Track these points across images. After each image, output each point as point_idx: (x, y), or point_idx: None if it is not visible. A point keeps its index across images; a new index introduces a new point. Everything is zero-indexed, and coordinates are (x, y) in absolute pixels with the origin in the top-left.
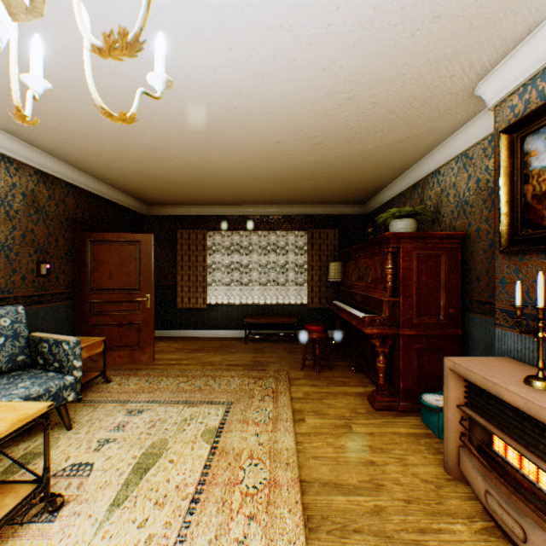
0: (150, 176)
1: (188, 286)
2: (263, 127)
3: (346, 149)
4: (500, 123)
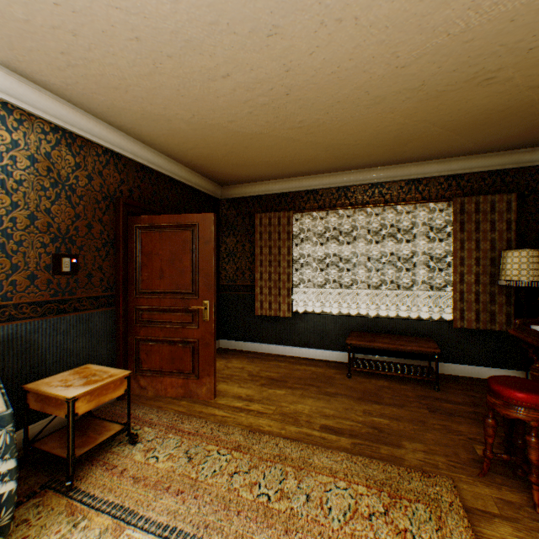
0: (207, 126)
1: (267, 287)
2: None
3: None
4: None
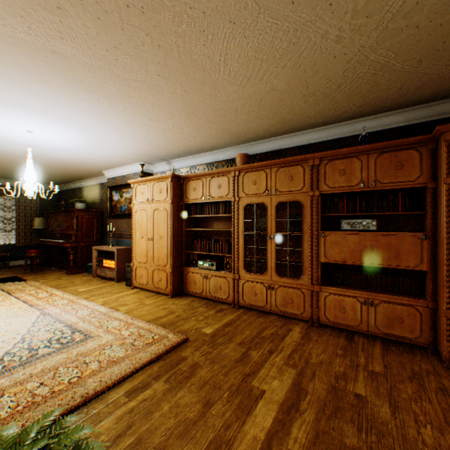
0: None
1: None
2: (16, 160)
3: (56, 171)
4: (109, 184)
